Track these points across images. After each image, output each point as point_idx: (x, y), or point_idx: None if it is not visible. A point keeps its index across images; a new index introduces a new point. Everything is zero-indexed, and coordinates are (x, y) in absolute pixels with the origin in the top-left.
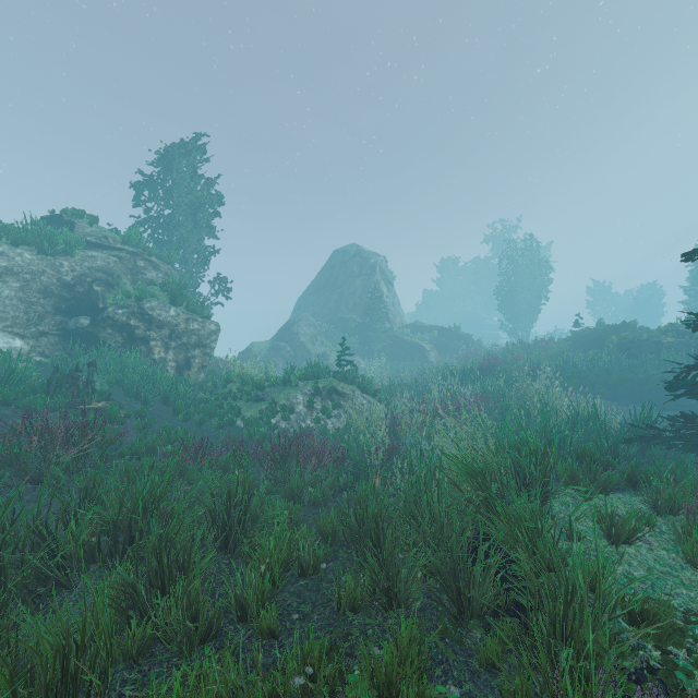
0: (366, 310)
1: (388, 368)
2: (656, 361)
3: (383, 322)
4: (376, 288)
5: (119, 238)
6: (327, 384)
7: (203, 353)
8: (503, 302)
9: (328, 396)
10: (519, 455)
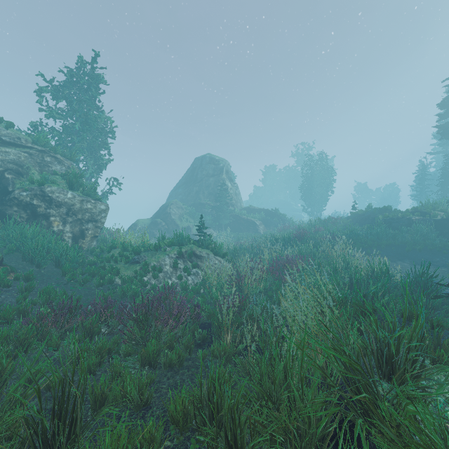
0: (217, 197)
1: (232, 236)
2: (410, 231)
3: (228, 206)
4: (224, 183)
5: (31, 139)
6: (188, 249)
7: (95, 226)
8: (305, 194)
9: (189, 258)
10: (377, 327)
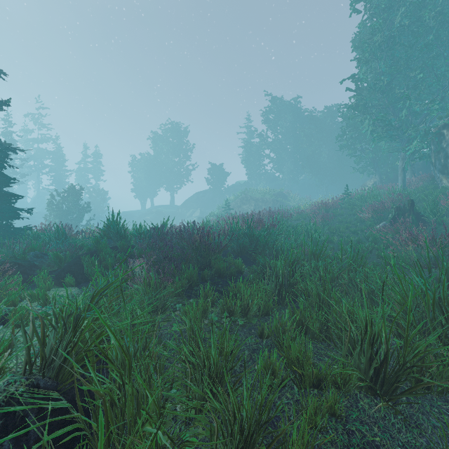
0: None
1: None
2: None
3: None
4: None
5: None
6: None
7: None
8: None
9: None
10: None
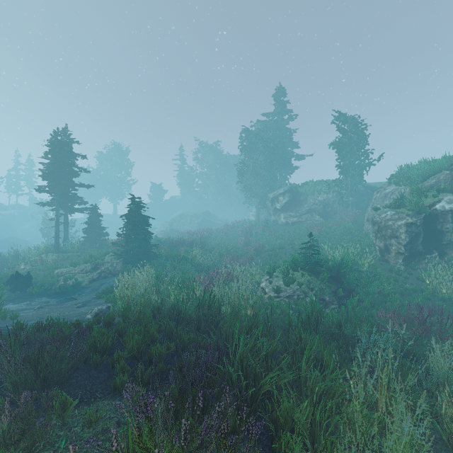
0: None
1: None
2: None
3: None
4: None
5: None
6: None
7: (396, 243)
8: None
9: None
10: (188, 250)
